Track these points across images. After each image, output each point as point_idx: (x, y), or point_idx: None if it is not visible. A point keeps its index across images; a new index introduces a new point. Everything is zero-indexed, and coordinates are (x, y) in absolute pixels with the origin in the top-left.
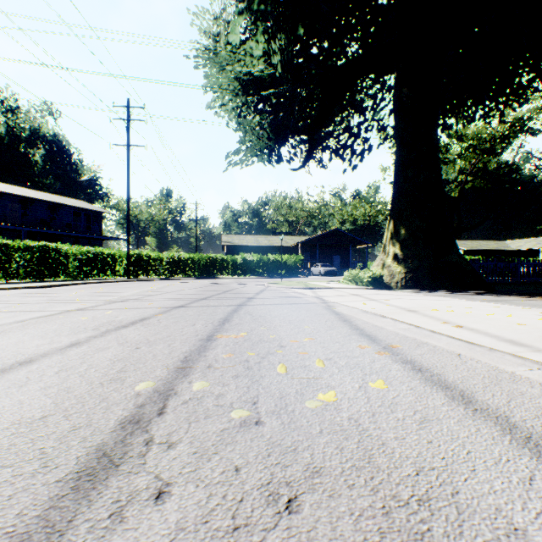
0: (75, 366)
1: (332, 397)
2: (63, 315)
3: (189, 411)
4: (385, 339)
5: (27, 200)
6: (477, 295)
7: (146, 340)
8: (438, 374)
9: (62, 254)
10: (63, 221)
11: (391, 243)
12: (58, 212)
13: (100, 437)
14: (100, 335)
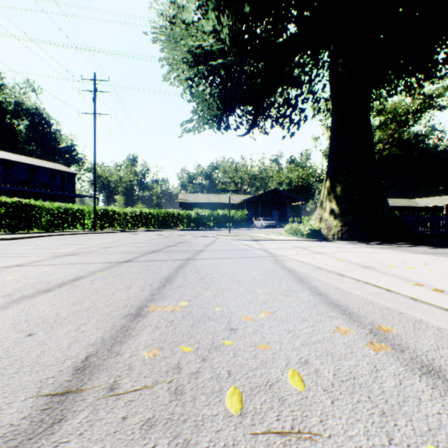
0: None
1: None
2: None
3: None
4: (363, 313)
5: (9, 162)
6: (412, 247)
7: (53, 317)
8: None
9: (35, 209)
10: (40, 181)
11: (328, 199)
12: (37, 174)
13: None
14: (2, 307)
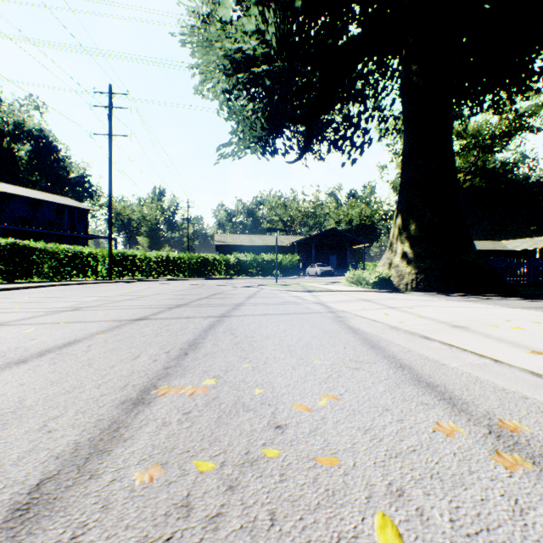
0: None
1: None
2: None
3: None
4: (471, 397)
5: (5, 195)
6: (507, 300)
7: (13, 406)
8: None
9: (35, 253)
10: (44, 218)
11: (399, 240)
12: (40, 209)
13: None
14: None
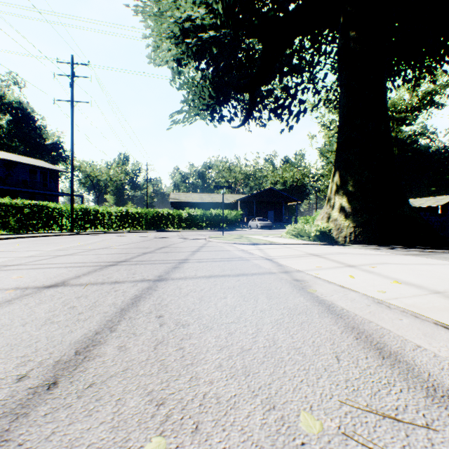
0: None
1: None
2: None
3: None
4: None
5: None
6: None
7: None
8: None
9: (1, 207)
10: (18, 178)
11: (337, 196)
12: (14, 170)
13: None
14: None
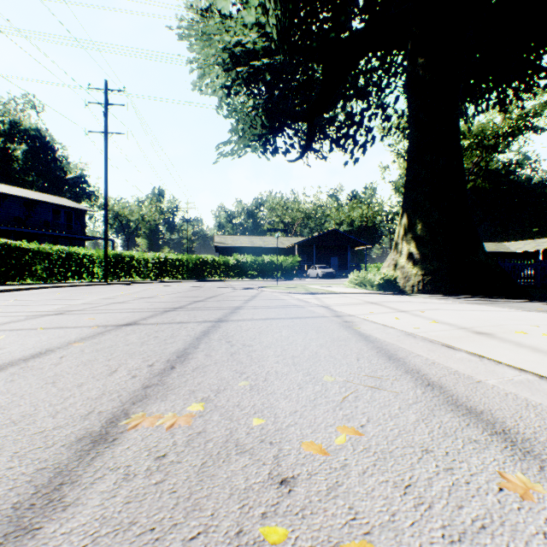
0: None
1: None
2: None
3: None
4: (530, 430)
5: None
6: (520, 303)
7: None
8: None
9: (28, 254)
10: (40, 219)
11: (405, 240)
12: (35, 210)
13: None
14: None
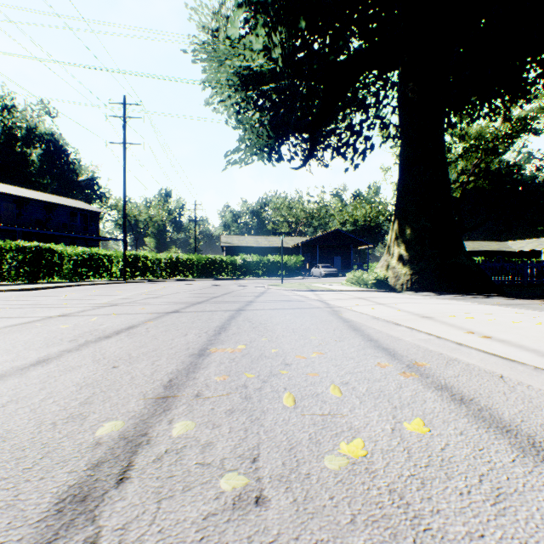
0: (31, 394)
1: (359, 449)
2: (43, 322)
3: (162, 475)
4: (406, 353)
5: (22, 200)
6: (488, 299)
7: (127, 356)
8: (487, 408)
9: (56, 255)
10: (59, 221)
11: (396, 244)
12: (54, 213)
13: (18, 534)
14: (75, 349)
